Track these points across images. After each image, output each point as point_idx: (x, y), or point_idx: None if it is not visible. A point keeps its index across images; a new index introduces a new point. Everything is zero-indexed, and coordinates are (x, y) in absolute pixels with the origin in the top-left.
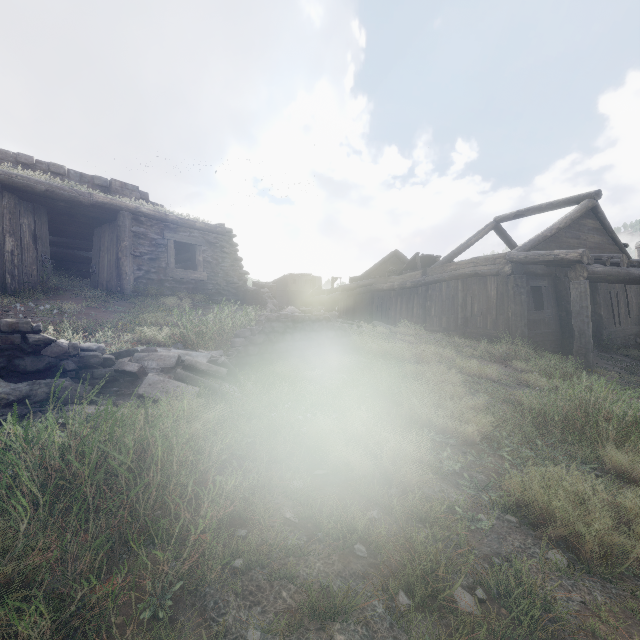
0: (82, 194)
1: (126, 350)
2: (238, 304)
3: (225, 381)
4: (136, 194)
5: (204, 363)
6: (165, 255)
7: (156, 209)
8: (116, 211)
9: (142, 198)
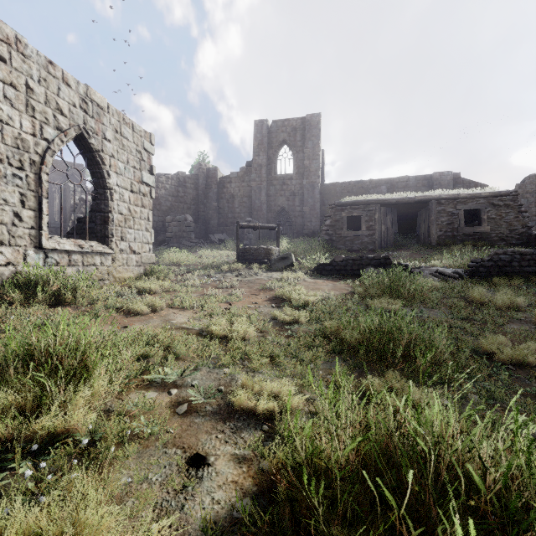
0: (410, 198)
1: (418, 267)
2: (521, 246)
3: (457, 280)
4: (450, 177)
5: (447, 272)
6: (457, 220)
7: (452, 192)
8: (427, 201)
9: (454, 178)
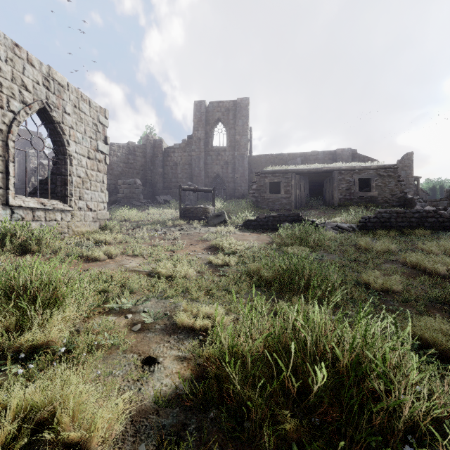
0: (318, 169)
1: (323, 222)
2: (399, 207)
3: (351, 233)
4: (349, 152)
5: (344, 226)
6: (353, 186)
7: (350, 165)
8: (331, 172)
9: (352, 153)
